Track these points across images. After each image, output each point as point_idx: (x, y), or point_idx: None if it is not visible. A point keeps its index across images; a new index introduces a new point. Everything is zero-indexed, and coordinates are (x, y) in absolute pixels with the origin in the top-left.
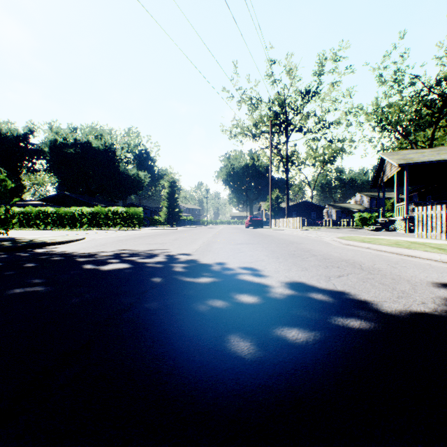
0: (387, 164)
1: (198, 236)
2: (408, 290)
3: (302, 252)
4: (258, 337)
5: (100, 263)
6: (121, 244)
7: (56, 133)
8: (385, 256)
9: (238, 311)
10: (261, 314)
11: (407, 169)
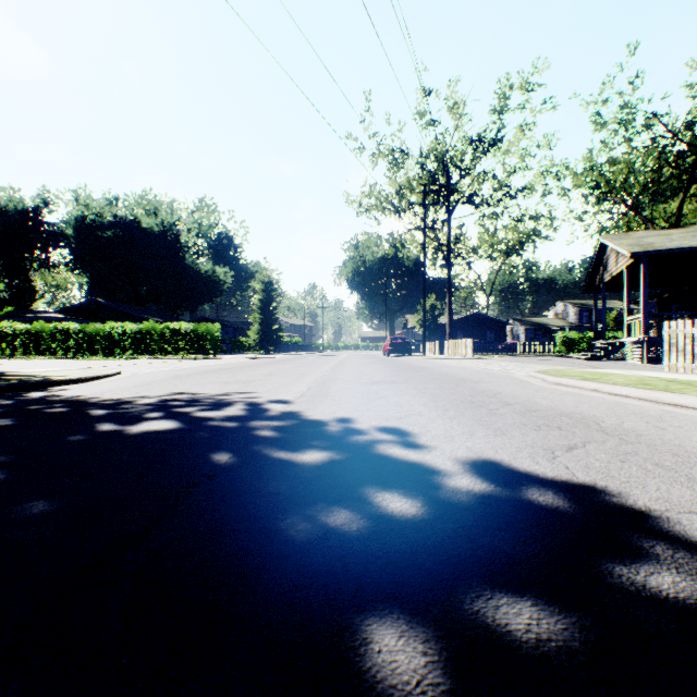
0: (611, 254)
1: (307, 369)
2: None
3: (484, 398)
4: (440, 635)
5: (127, 420)
6: (177, 384)
7: (84, 205)
8: (633, 406)
9: (384, 540)
10: (437, 551)
11: (645, 261)
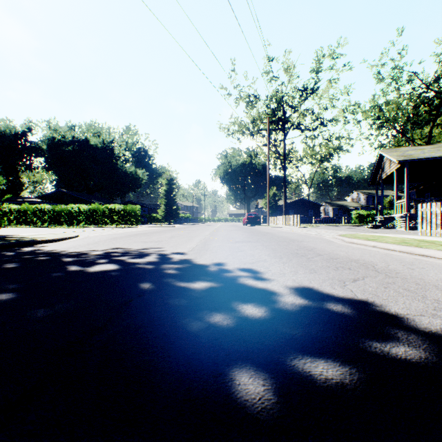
0: (386, 161)
1: (195, 233)
2: None
3: (305, 251)
4: (272, 376)
5: (86, 264)
6: (114, 242)
7: (54, 130)
8: (396, 256)
9: (242, 330)
10: (272, 335)
11: (407, 165)
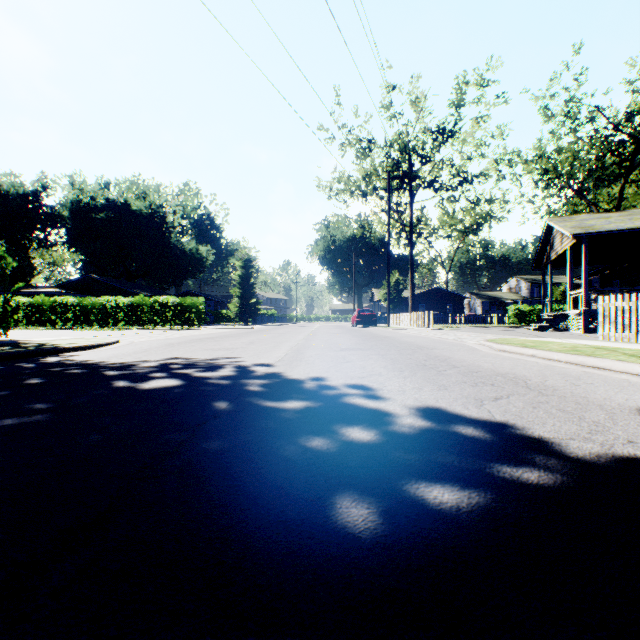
0: (557, 234)
1: (283, 338)
2: (603, 421)
3: (436, 362)
4: (379, 500)
5: (138, 379)
6: (171, 350)
7: (79, 190)
8: (560, 368)
9: (346, 455)
10: (382, 460)
11: (586, 241)
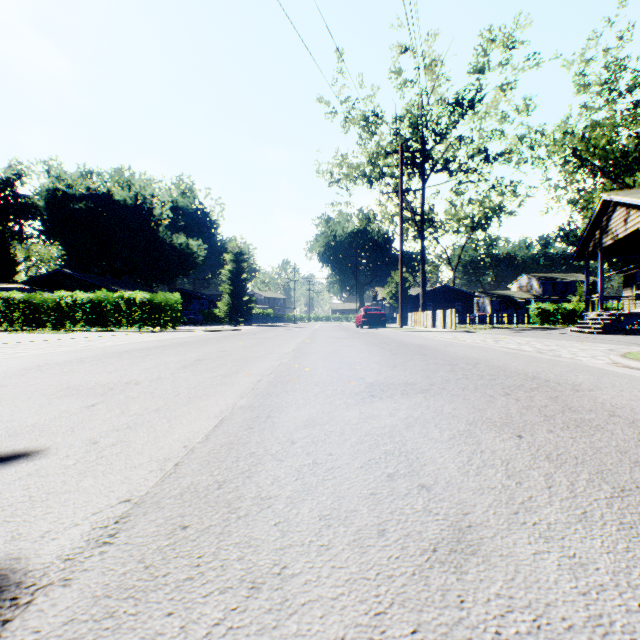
0: (617, 213)
1: (262, 349)
2: None
3: None
4: None
5: None
6: None
7: (56, 177)
8: None
9: None
10: None
11: None
